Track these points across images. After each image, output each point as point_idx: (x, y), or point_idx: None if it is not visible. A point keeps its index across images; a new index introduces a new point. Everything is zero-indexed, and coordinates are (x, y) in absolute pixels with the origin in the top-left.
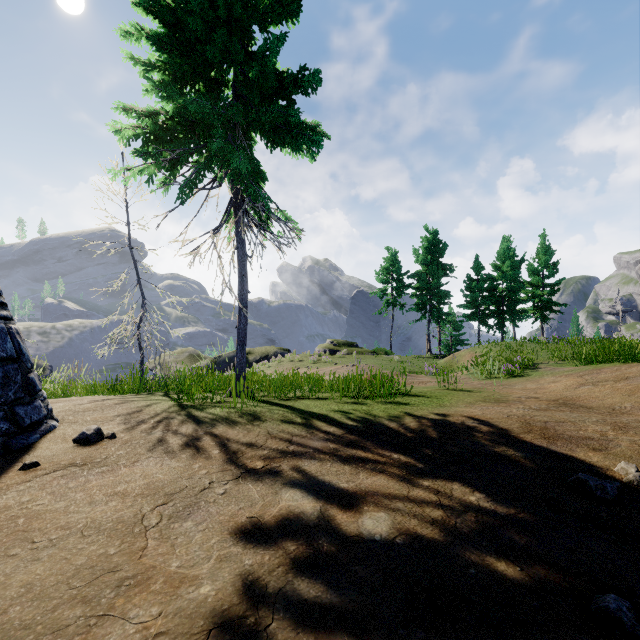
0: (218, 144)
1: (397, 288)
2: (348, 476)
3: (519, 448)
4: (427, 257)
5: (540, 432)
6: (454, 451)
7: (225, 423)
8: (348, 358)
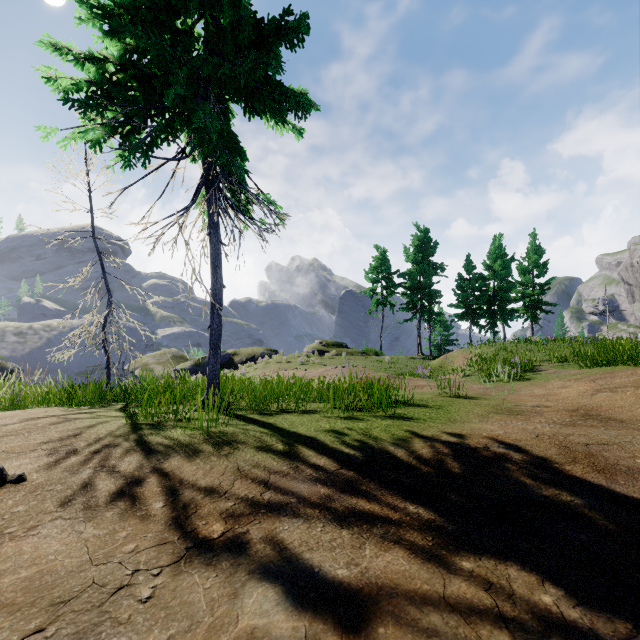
0: (175, 91)
1: (387, 287)
2: (348, 552)
3: (574, 490)
4: (418, 256)
5: (588, 461)
6: (490, 497)
7: (183, 453)
8: (337, 359)
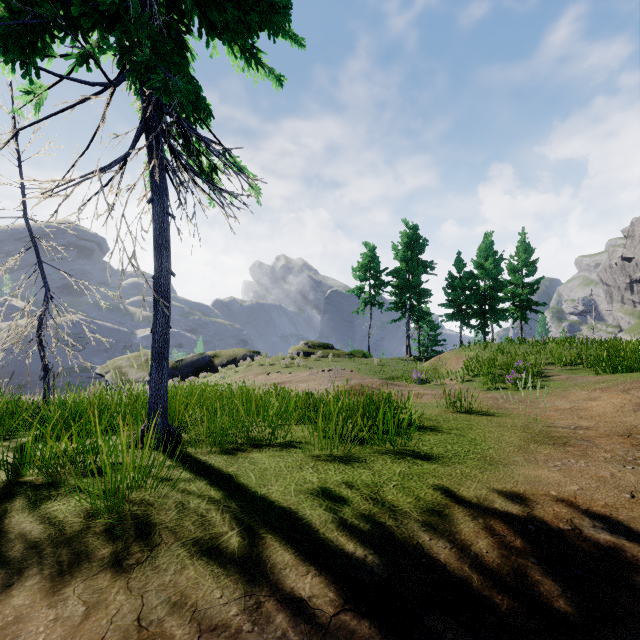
0: None
1: (375, 286)
2: None
3: None
4: (406, 253)
5: None
6: None
7: (50, 565)
8: (324, 361)
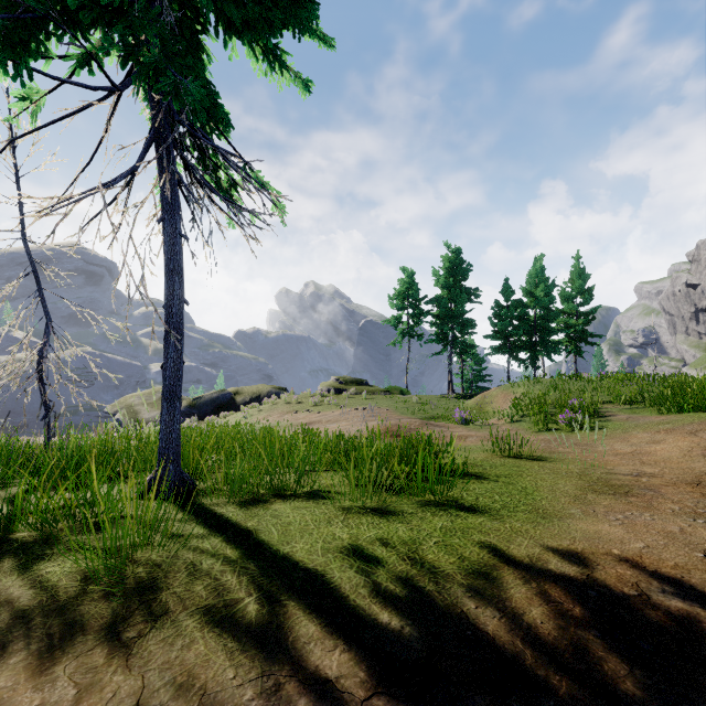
0: None
1: (414, 315)
2: None
3: None
4: (448, 280)
5: None
6: None
7: (39, 639)
8: (357, 399)
